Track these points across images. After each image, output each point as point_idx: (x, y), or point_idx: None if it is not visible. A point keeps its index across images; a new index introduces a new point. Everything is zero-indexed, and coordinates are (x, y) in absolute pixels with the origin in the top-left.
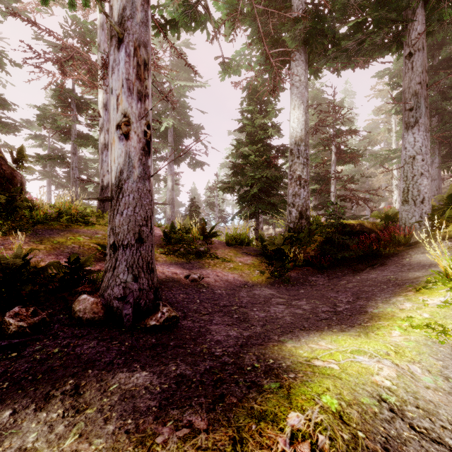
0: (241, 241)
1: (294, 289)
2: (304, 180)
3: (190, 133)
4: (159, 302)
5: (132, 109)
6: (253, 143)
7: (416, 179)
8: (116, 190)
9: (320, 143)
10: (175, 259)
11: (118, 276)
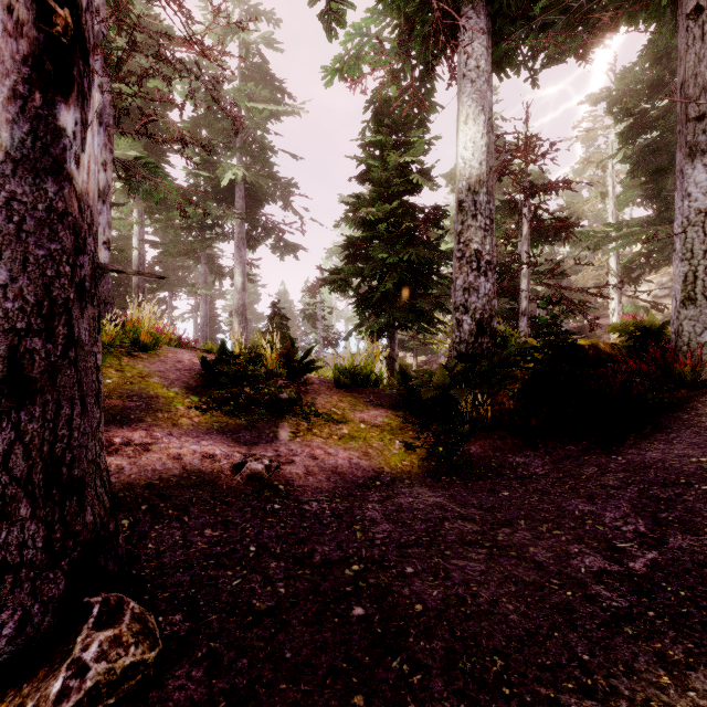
0: (364, 378)
1: (486, 489)
2: (485, 260)
3: (274, 194)
4: (90, 602)
5: None
6: (384, 202)
7: None
8: None
9: (498, 208)
10: (222, 420)
11: None
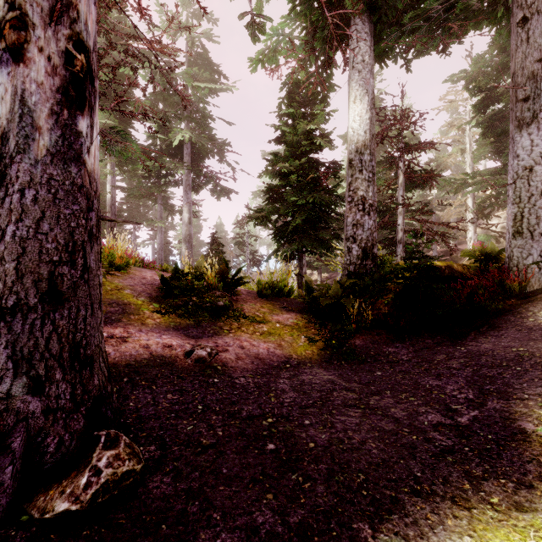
0: (279, 290)
1: (365, 370)
2: (369, 203)
3: (213, 151)
4: (99, 434)
5: None
6: (295, 158)
7: (534, 201)
8: None
9: (381, 162)
10: (176, 321)
11: None
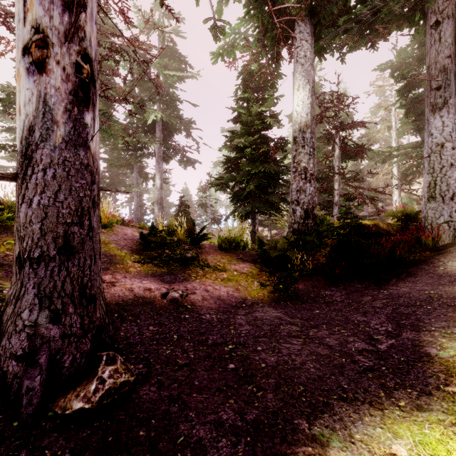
0: (236, 244)
1: (306, 309)
2: (310, 173)
3: (180, 128)
4: (101, 355)
5: (51, 21)
6: (249, 135)
7: (445, 171)
8: (23, 161)
9: (321, 138)
10: (153, 269)
11: (19, 315)
